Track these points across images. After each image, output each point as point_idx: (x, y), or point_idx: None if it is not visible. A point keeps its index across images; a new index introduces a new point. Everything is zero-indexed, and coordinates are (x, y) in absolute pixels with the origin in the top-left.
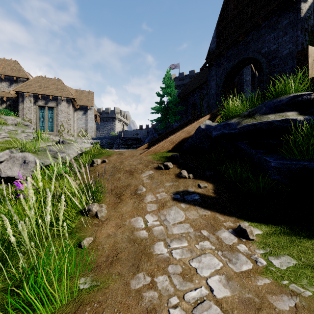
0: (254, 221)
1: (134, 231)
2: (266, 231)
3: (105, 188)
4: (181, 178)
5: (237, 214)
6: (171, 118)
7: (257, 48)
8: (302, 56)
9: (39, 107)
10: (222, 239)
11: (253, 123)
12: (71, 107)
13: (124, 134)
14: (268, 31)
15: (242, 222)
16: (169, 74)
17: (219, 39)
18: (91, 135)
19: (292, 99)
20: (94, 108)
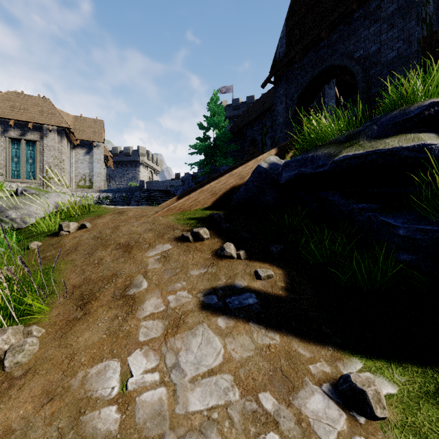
0: (372, 355)
1: (84, 411)
2: (405, 386)
3: (62, 282)
4: (223, 258)
5: (335, 339)
6: (220, 161)
7: (347, 51)
8: (433, 45)
9: (12, 140)
10: (311, 420)
11: (358, 154)
12: (65, 141)
13: (153, 185)
14: (365, 23)
15: (348, 361)
16: (216, 96)
17: (289, 41)
18: (98, 185)
19: (427, 109)
20: (104, 145)
